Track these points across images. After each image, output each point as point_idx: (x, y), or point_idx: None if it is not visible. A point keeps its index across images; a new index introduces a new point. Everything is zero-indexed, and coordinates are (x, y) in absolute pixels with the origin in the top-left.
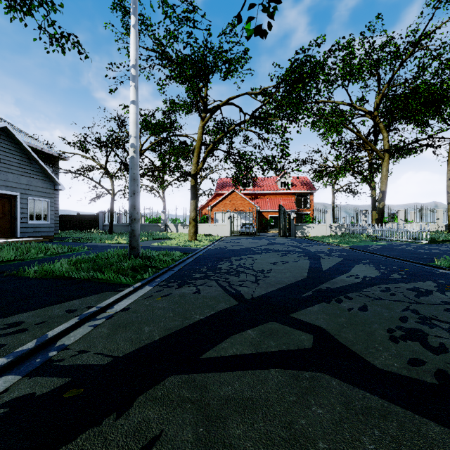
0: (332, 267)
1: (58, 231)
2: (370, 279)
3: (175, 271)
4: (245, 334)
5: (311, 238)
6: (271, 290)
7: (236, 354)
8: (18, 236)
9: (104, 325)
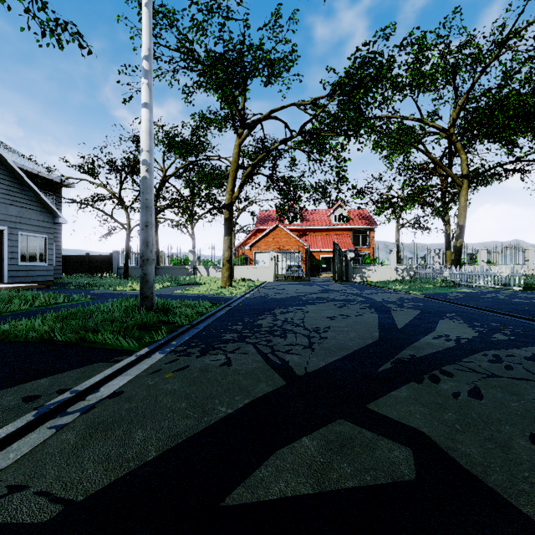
0: (409, 323)
1: (60, 275)
2: (467, 342)
3: (199, 329)
4: (299, 446)
5: (373, 284)
6: (331, 359)
7: (285, 496)
8: (6, 281)
9: (74, 425)
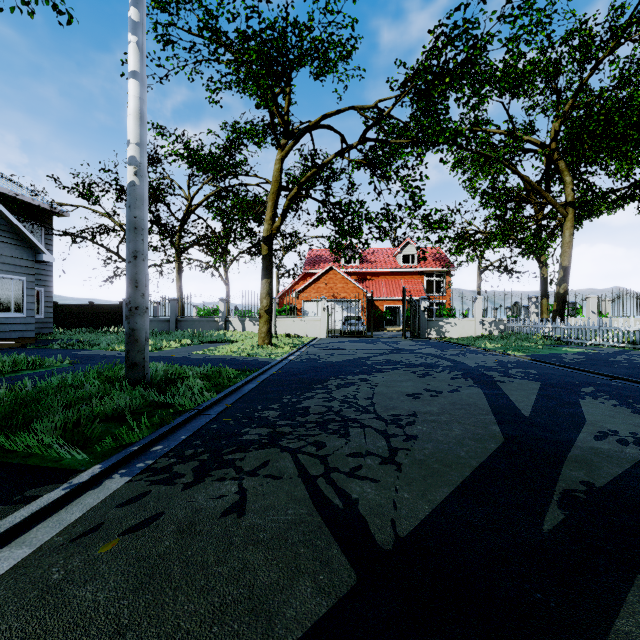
0: (537, 406)
1: (50, 330)
2: None
3: (210, 417)
4: None
5: (455, 341)
6: (439, 495)
7: None
8: None
9: None
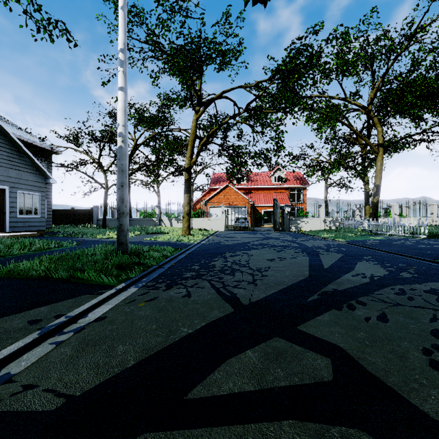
0: (333, 264)
1: (50, 226)
2: (379, 279)
3: (165, 268)
4: (244, 357)
5: (306, 233)
6: (270, 292)
7: (233, 392)
8: (7, 231)
9: (69, 342)
